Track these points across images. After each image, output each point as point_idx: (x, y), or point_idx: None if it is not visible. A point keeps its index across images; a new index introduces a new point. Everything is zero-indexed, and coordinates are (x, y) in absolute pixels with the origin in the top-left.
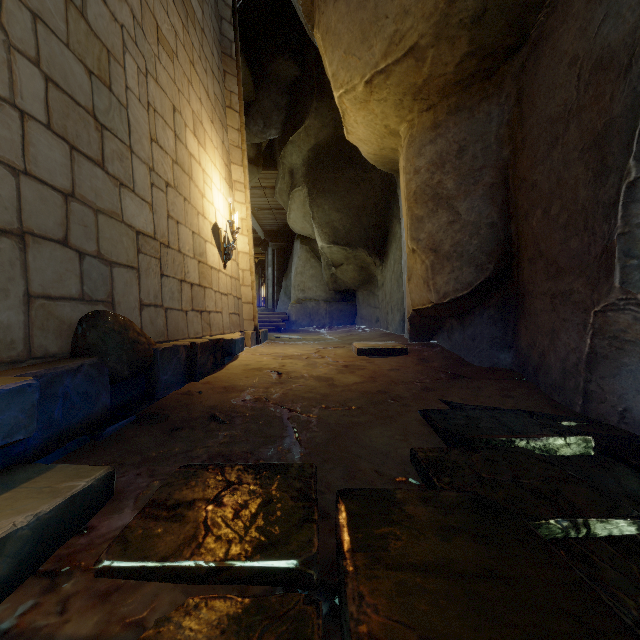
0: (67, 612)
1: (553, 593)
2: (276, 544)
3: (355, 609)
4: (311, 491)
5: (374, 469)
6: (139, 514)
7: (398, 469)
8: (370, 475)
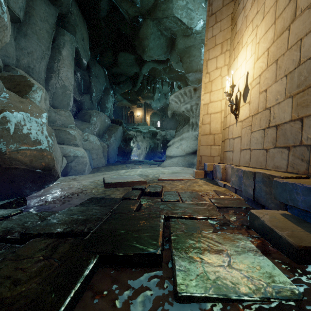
0: (236, 232)
1: (113, 223)
2: (185, 236)
3: (162, 220)
4: (175, 258)
5: (116, 308)
6: (256, 248)
7: (90, 310)
8: (125, 298)
